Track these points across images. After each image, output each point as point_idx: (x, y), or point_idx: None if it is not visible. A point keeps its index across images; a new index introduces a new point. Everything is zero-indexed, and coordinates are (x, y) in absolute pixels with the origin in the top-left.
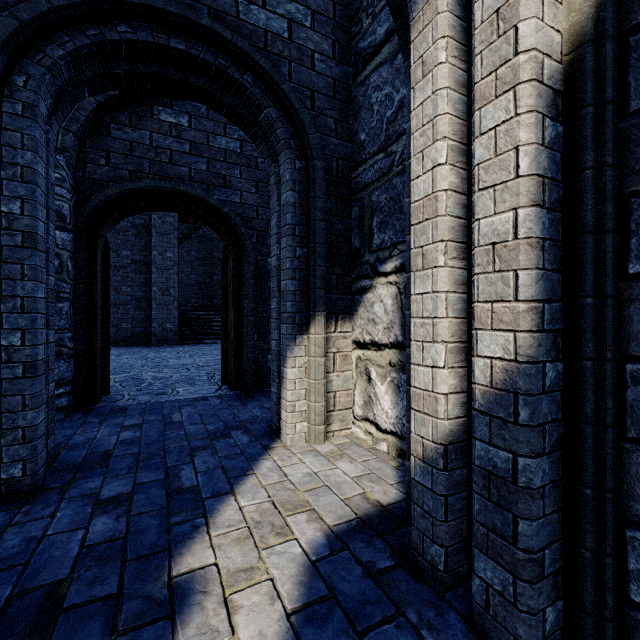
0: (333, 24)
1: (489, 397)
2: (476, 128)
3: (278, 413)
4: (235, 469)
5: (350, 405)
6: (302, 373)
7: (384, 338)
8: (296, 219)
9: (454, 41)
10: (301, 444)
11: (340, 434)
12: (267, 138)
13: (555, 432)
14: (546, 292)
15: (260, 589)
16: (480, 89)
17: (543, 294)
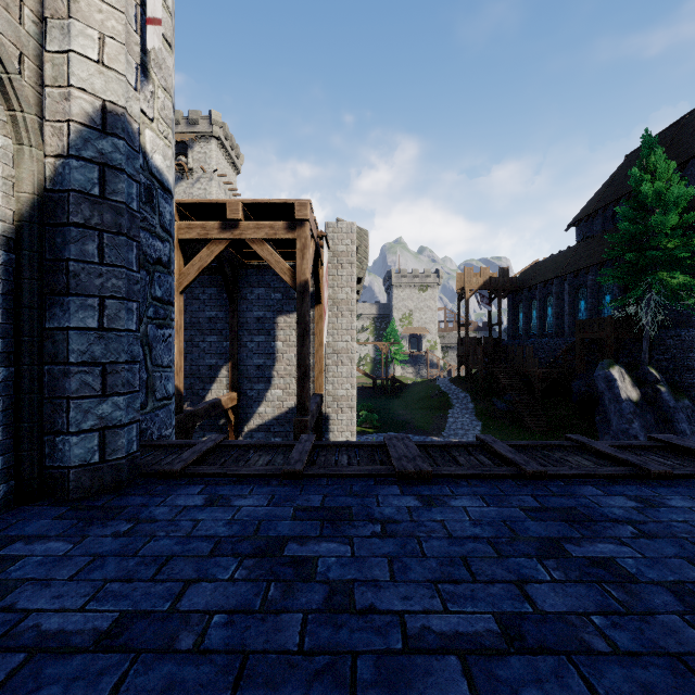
0: None
1: None
2: None
3: None
4: None
5: None
6: None
7: None
8: None
9: None
10: None
11: None
12: None
13: (9, 401)
14: (2, 334)
15: None
16: None
17: None
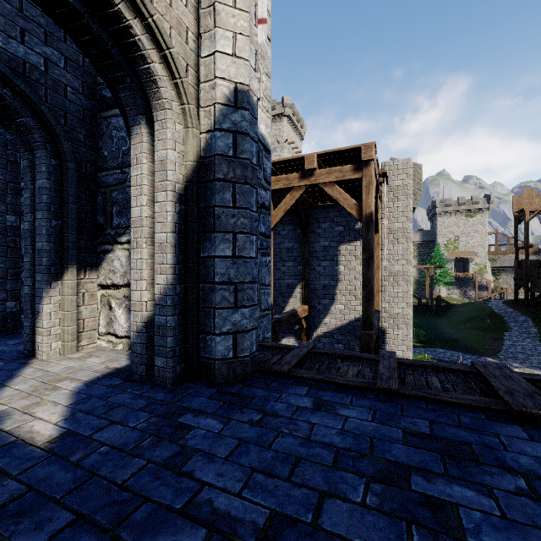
0: (83, 70)
1: (159, 299)
2: (156, 199)
3: (32, 341)
4: (0, 377)
5: (96, 327)
6: (57, 308)
7: (121, 281)
8: (52, 200)
9: (150, 155)
10: (56, 357)
11: (88, 347)
12: (21, 132)
13: (181, 308)
14: (177, 261)
15: (47, 405)
16: (157, 185)
17: (176, 262)
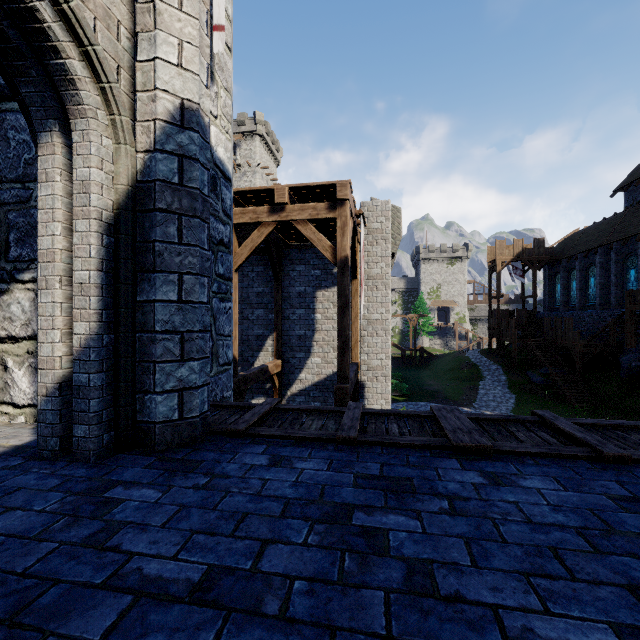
0: None
1: (80, 352)
2: (74, 228)
3: None
4: None
5: None
6: None
7: (22, 332)
8: None
9: (66, 172)
10: None
11: None
12: None
13: (110, 363)
14: (104, 306)
15: None
16: (76, 211)
17: (103, 307)
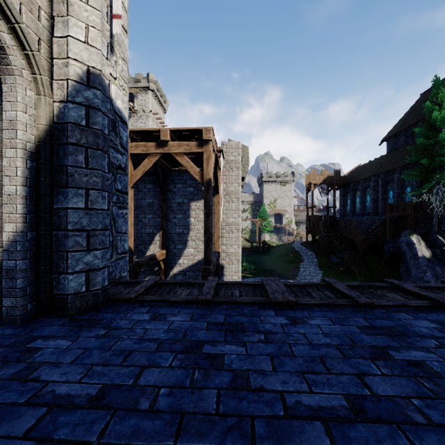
0: None
1: (8, 245)
2: (4, 154)
3: None
4: None
5: None
6: None
7: None
8: None
9: None
10: None
11: None
12: None
13: (32, 253)
14: (28, 211)
15: None
16: (5, 142)
17: (27, 212)
